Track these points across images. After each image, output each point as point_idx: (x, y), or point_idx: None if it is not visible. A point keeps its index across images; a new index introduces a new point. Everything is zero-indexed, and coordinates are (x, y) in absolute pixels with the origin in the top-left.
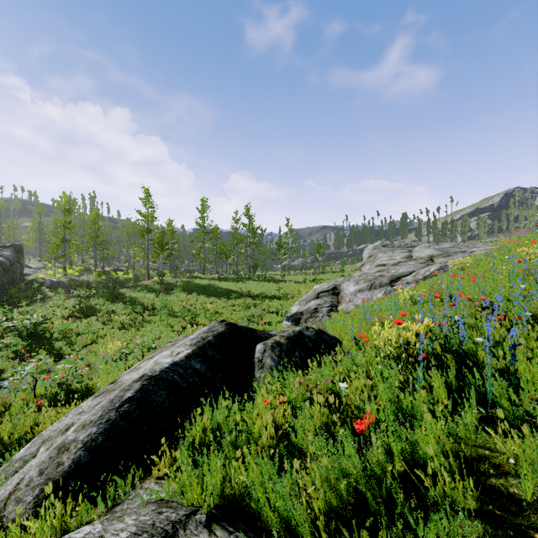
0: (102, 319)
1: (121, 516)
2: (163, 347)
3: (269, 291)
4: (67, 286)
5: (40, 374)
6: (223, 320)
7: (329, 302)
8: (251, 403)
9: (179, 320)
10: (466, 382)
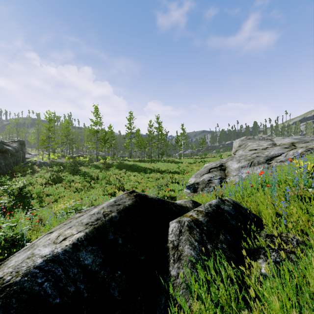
0: (64, 185)
1: None
2: (69, 219)
3: (171, 168)
4: (49, 165)
5: None
6: (132, 191)
7: (219, 175)
8: None
9: (112, 187)
10: None
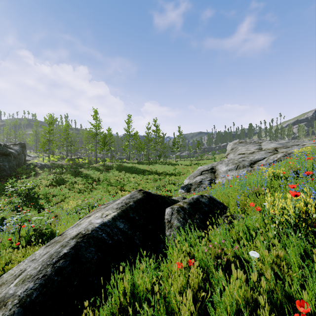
0: (68, 186)
1: None
2: (98, 208)
3: (168, 170)
4: (50, 167)
5: (23, 223)
6: (140, 190)
7: (209, 177)
8: (165, 261)
9: (114, 188)
10: None
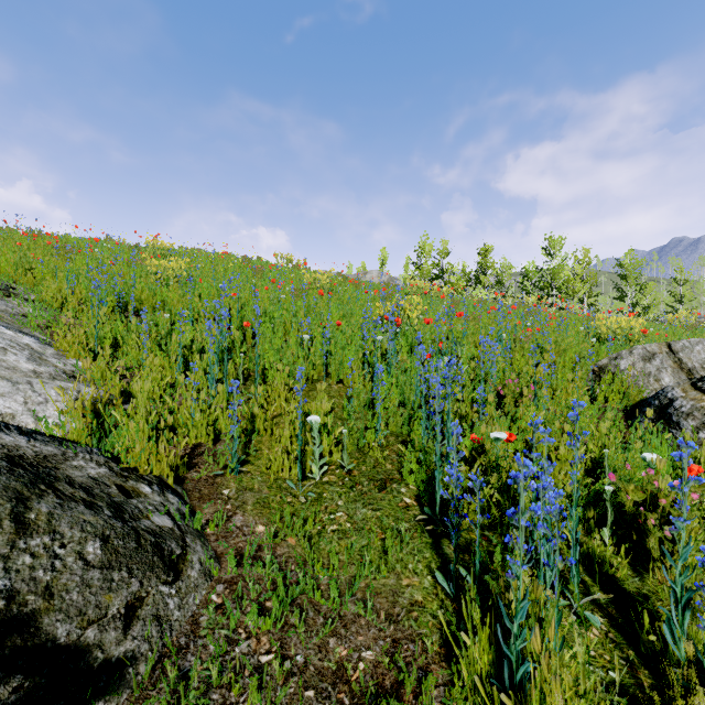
0: None
1: None
2: None
3: None
4: None
5: None
6: None
7: None
8: None
9: None
10: None
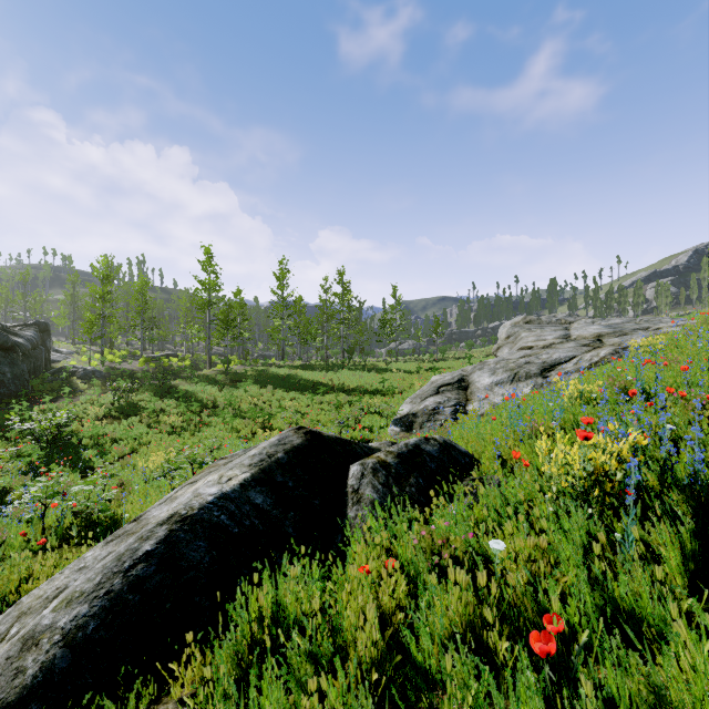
0: (146, 420)
1: None
2: (213, 466)
3: (369, 383)
4: (105, 376)
5: (50, 498)
6: (300, 427)
7: (454, 399)
8: (341, 565)
9: (248, 423)
10: None
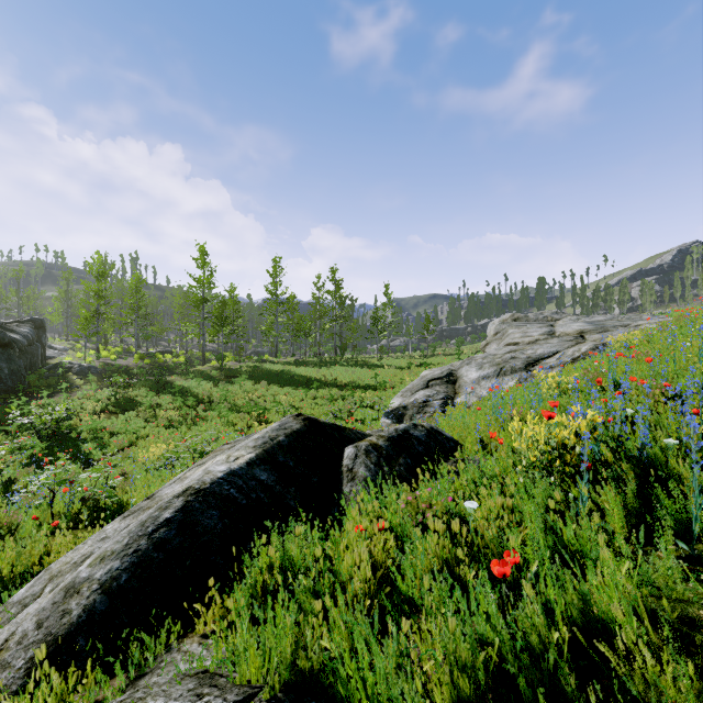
0: (143, 414)
1: (143, 698)
2: (218, 450)
3: (362, 379)
4: (101, 372)
5: (59, 485)
6: (299, 414)
7: (443, 392)
8: (338, 529)
9: (243, 417)
10: (655, 504)
